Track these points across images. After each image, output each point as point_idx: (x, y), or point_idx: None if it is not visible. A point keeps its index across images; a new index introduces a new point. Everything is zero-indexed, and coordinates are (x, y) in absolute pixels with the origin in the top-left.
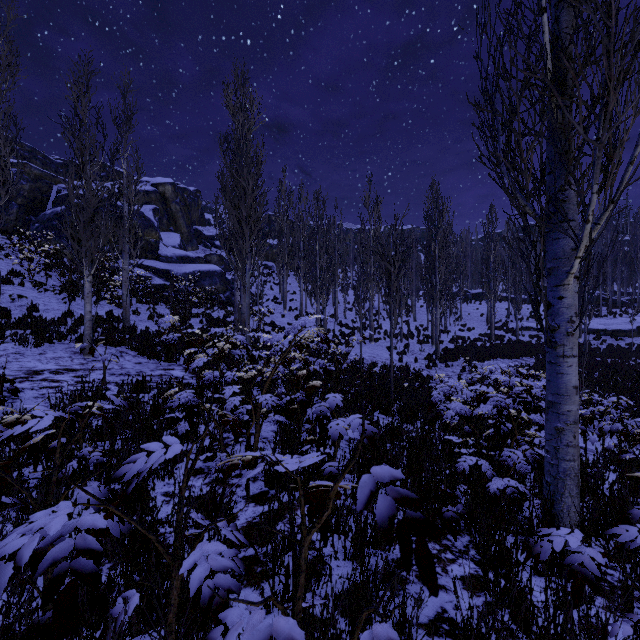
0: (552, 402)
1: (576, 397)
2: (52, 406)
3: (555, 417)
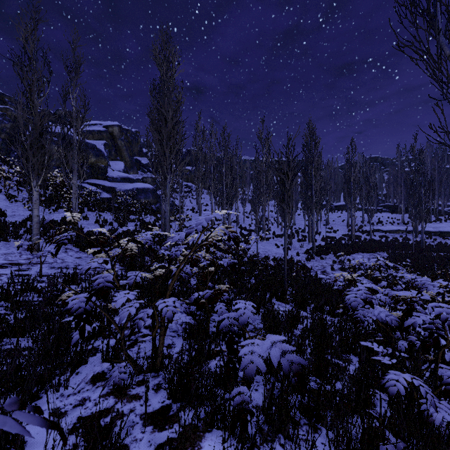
0: None
1: None
2: None
3: None
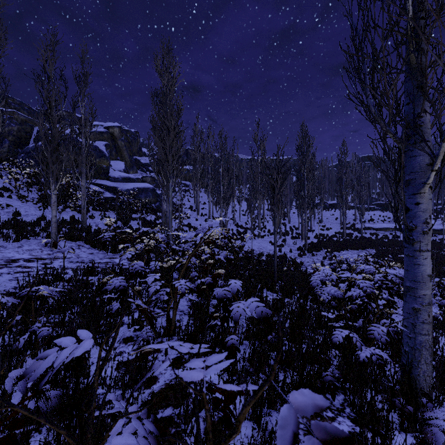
0: (410, 287)
1: (430, 283)
2: (20, 287)
3: (412, 299)
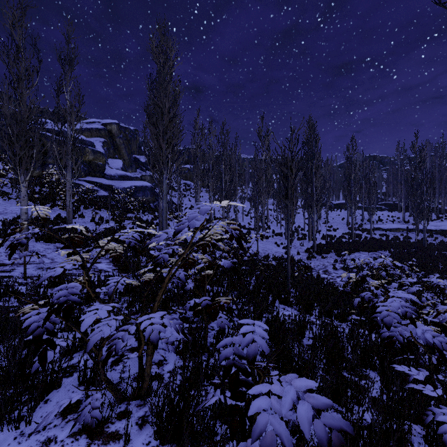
0: None
1: None
2: None
3: None
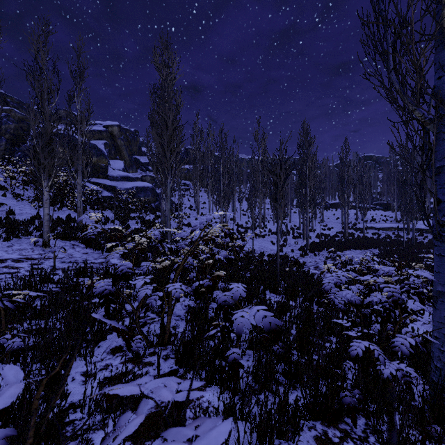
0: (442, 292)
1: None
2: (2, 290)
3: None
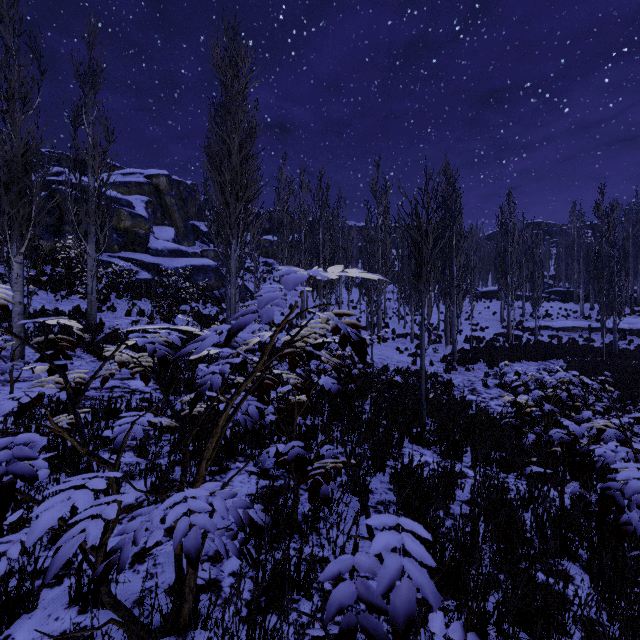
0: None
1: None
2: None
3: None
